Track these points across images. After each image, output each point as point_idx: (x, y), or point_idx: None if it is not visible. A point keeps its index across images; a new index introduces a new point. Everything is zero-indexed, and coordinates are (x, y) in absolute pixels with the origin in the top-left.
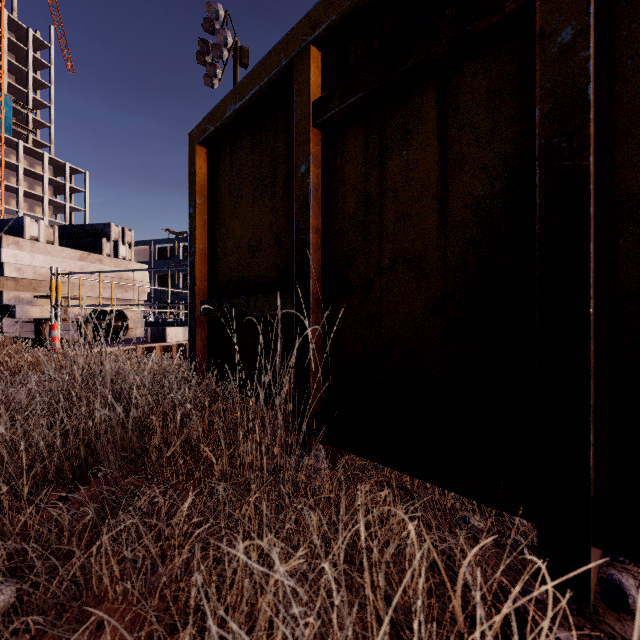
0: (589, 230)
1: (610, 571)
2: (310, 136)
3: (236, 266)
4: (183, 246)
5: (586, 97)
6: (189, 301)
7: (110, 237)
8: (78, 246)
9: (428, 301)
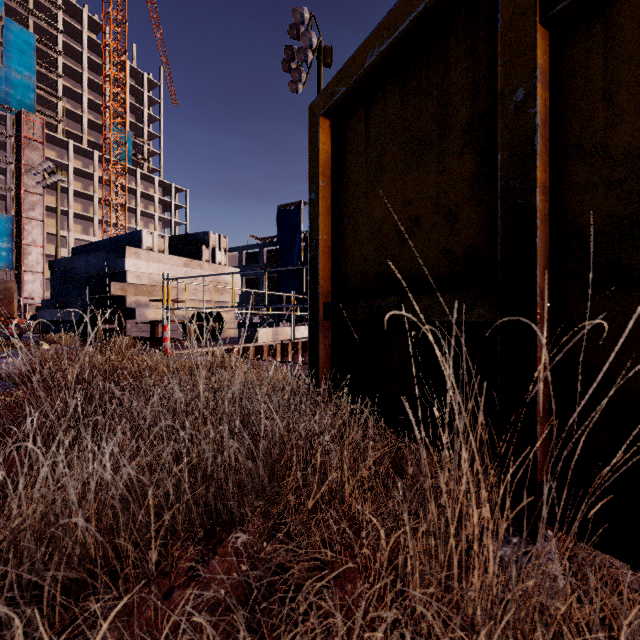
0: None
1: None
2: (536, 38)
3: (375, 258)
4: (267, 251)
5: None
6: (309, 303)
7: (208, 244)
8: (183, 254)
9: None
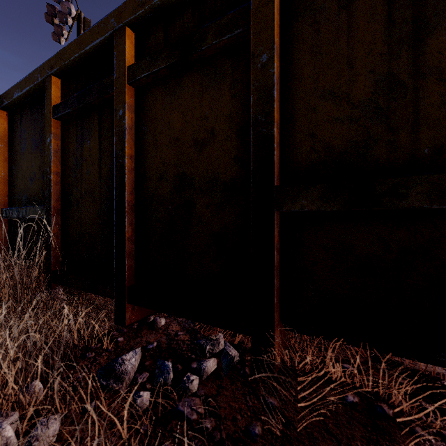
0: (125, 187)
1: (155, 317)
2: (51, 124)
3: (23, 188)
4: None
5: (124, 138)
6: None
7: None
8: None
9: (96, 212)
